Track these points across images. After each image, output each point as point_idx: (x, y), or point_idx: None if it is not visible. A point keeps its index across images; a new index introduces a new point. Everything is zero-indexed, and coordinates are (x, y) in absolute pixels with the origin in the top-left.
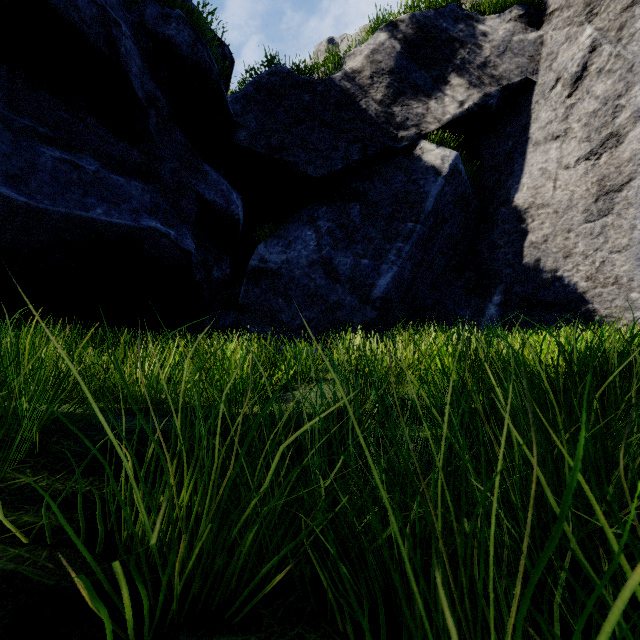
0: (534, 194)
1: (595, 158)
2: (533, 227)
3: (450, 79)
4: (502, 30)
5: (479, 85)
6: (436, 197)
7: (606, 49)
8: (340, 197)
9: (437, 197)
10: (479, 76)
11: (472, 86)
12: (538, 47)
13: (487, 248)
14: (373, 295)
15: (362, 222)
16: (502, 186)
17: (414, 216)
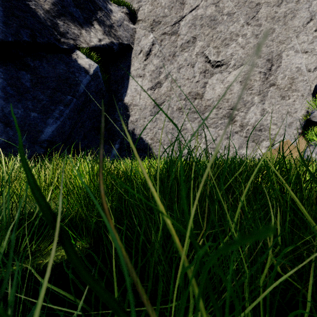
0: (132, 99)
1: (153, 90)
2: (132, 114)
3: (94, 24)
4: (119, 14)
5: (109, 35)
6: (86, 85)
7: (157, 46)
8: (12, 64)
9: (86, 86)
10: (109, 31)
11: (105, 34)
12: (134, 32)
13: (112, 120)
14: (41, 138)
15: (32, 87)
16: (119, 92)
17: (72, 92)
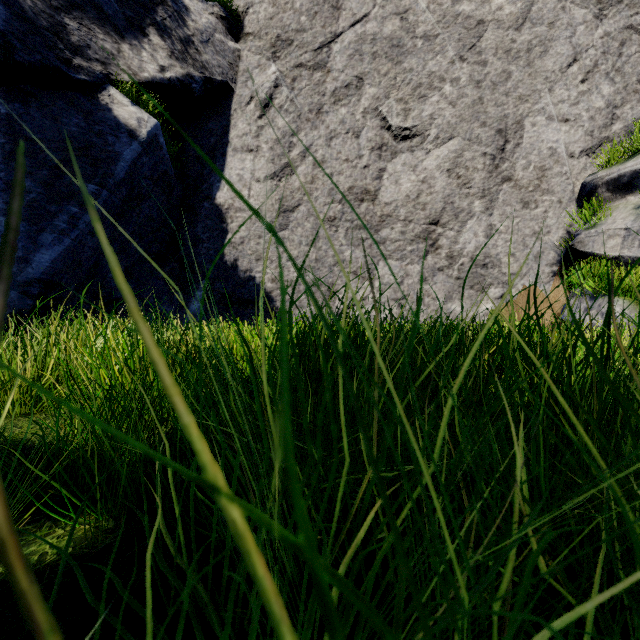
0: (233, 197)
1: (278, 180)
2: (233, 228)
3: (149, 33)
4: (205, 18)
5: (182, 60)
6: (131, 164)
7: (285, 91)
8: None
9: (132, 164)
10: (182, 50)
11: (175, 57)
12: (237, 59)
13: (191, 240)
14: (25, 275)
15: (4, 160)
16: (205, 180)
17: (99, 177)
